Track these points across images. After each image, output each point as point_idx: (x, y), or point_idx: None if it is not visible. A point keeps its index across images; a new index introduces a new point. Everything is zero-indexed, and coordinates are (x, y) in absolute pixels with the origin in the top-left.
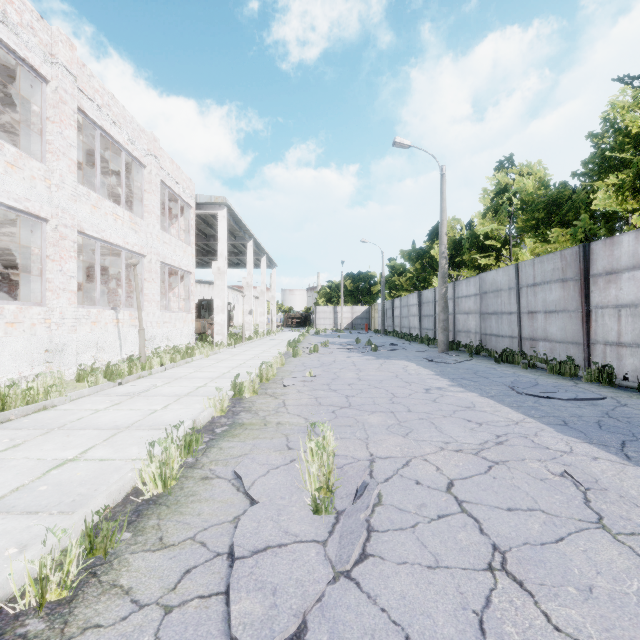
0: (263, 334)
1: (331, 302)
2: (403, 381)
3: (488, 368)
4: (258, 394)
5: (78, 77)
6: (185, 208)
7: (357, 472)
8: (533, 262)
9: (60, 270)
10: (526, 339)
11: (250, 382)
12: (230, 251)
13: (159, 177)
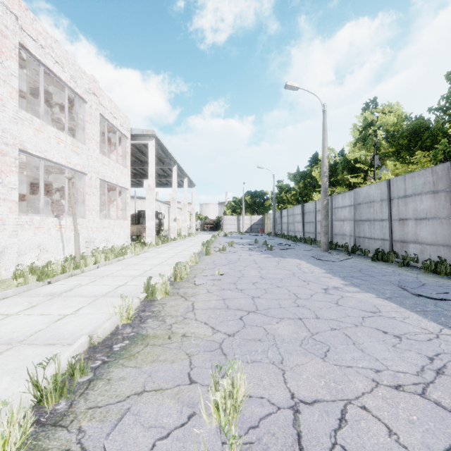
0: (185, 236)
1: (235, 212)
2: (301, 280)
3: (368, 266)
4: (170, 294)
5: (21, 18)
6: (123, 139)
7: (282, 450)
8: (404, 178)
9: (0, 182)
10: (397, 241)
11: (162, 284)
12: (160, 174)
13: (98, 111)
